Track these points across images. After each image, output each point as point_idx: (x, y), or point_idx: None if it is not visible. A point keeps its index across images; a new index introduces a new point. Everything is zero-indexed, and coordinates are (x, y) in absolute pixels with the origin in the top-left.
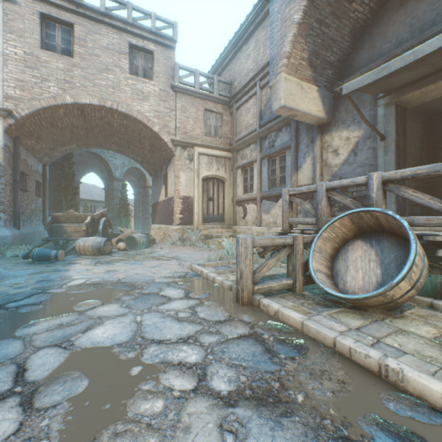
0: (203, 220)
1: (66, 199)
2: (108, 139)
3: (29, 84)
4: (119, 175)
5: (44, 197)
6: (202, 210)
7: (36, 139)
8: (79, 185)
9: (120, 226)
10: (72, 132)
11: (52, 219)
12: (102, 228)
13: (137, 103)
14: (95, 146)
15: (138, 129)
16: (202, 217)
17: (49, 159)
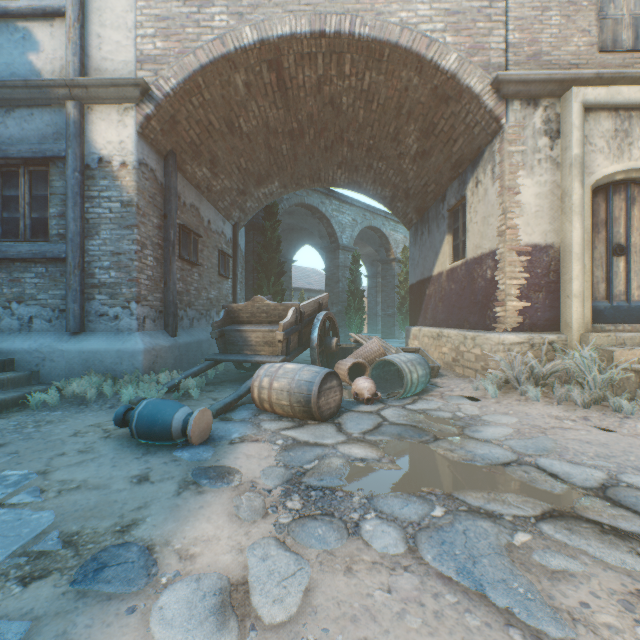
0: (592, 317)
1: (268, 283)
2: (330, 156)
3: (177, 22)
4: (347, 240)
5: (234, 279)
6: (589, 287)
7: (210, 166)
8: (290, 265)
9: (349, 328)
10: (268, 147)
11: (227, 315)
12: (318, 335)
13: (399, 3)
14: (309, 183)
15: (396, 92)
16: (589, 306)
17: (241, 215)
